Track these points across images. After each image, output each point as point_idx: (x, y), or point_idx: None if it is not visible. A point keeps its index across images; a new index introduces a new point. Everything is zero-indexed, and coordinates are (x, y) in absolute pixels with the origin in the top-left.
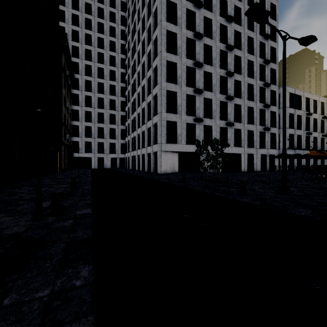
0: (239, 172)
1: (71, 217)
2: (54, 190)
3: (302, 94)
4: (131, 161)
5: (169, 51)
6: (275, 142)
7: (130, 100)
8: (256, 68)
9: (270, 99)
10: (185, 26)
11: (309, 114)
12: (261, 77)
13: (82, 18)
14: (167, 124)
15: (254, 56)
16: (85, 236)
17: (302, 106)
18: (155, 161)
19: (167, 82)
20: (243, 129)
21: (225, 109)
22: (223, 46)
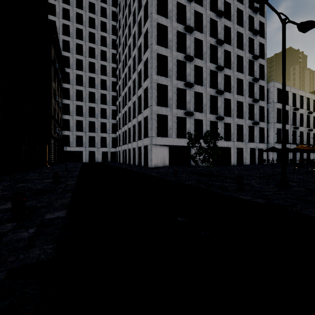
0: (229, 166)
1: (36, 223)
2: (33, 186)
3: (289, 90)
4: (121, 155)
5: (160, 44)
6: (263, 136)
7: (120, 94)
8: (245, 63)
9: (259, 94)
10: (176, 19)
11: (296, 109)
12: (250, 73)
13: (73, 12)
14: (157, 118)
15: (243, 52)
16: (41, 257)
17: (289, 101)
18: (145, 154)
19: (157, 75)
20: (233, 123)
21: (215, 103)
22: (213, 41)
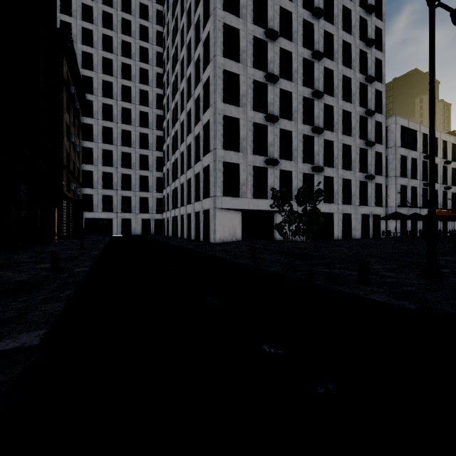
0: (332, 240)
1: None
2: (13, 275)
3: (418, 129)
4: (171, 224)
5: (228, 56)
6: (380, 196)
7: (169, 134)
8: (355, 88)
9: (374, 134)
10: (252, 19)
11: (427, 157)
12: (362, 102)
13: (98, 11)
14: (224, 168)
15: (351, 71)
16: None
17: (417, 145)
18: (206, 223)
19: (224, 103)
20: (337, 176)
21: (311, 146)
22: (308, 53)
